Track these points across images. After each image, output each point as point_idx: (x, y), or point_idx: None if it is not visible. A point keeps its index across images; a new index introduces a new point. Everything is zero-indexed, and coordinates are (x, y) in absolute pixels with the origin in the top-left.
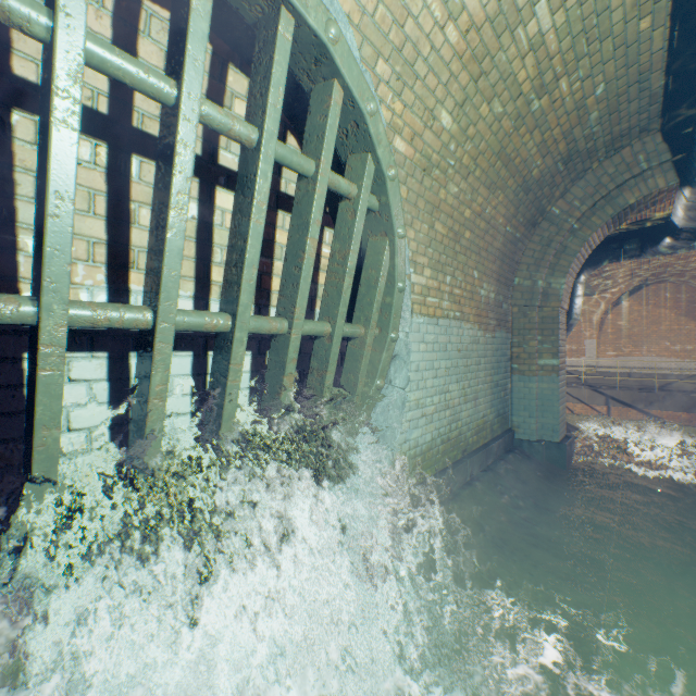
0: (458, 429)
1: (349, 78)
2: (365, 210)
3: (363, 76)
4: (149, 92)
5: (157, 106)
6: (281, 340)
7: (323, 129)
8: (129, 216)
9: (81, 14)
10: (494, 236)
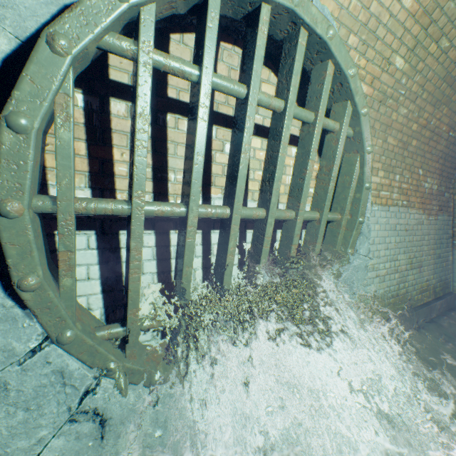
0: (405, 288)
1: (339, 58)
2: (344, 138)
3: (348, 53)
4: (234, 94)
5: (224, 97)
6: (289, 223)
7: (320, 92)
8: (211, 158)
9: (211, 65)
10: (437, 141)
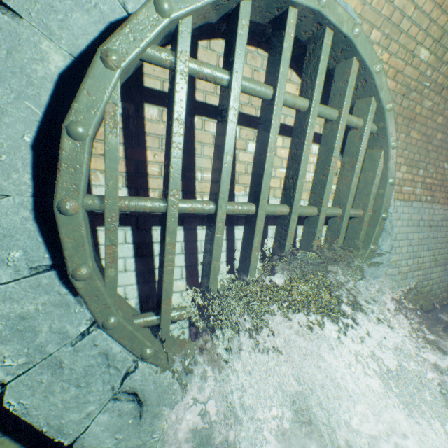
0: (428, 286)
1: (364, 55)
2: (368, 134)
3: (373, 50)
4: (260, 96)
5: (247, 98)
6: (311, 219)
7: (344, 90)
8: (235, 157)
9: (241, 70)
10: None
